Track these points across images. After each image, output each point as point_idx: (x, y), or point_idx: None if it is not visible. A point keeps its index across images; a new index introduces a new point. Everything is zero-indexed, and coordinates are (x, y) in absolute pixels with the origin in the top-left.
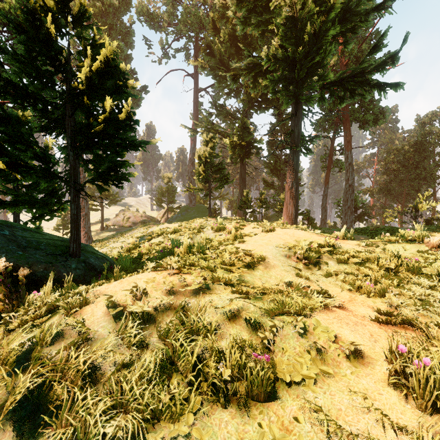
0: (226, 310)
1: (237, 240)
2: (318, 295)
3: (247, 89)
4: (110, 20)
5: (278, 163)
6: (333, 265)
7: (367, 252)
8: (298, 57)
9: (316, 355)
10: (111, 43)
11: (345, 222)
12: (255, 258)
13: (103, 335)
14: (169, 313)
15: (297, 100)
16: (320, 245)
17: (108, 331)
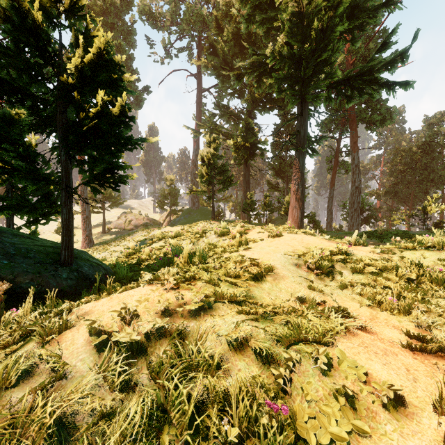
0: (231, 337)
1: (242, 246)
2: (336, 313)
3: (251, 89)
4: (111, 19)
5: (283, 164)
6: (347, 274)
7: (383, 260)
8: (305, 54)
9: (345, 401)
10: (105, 34)
11: (351, 225)
12: (262, 268)
13: (81, 372)
14: (163, 341)
15: (303, 99)
16: (332, 253)
17: (89, 366)
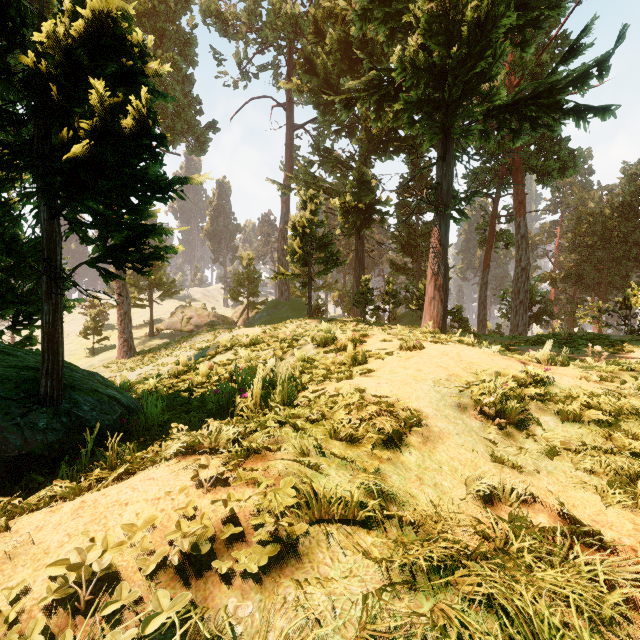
0: None
1: (358, 368)
2: (571, 534)
3: (366, 123)
4: (161, 22)
5: (413, 235)
6: (552, 424)
7: (609, 395)
8: (450, 64)
9: None
10: None
11: (515, 325)
12: (401, 418)
13: None
14: None
15: (446, 134)
16: (518, 381)
17: None
